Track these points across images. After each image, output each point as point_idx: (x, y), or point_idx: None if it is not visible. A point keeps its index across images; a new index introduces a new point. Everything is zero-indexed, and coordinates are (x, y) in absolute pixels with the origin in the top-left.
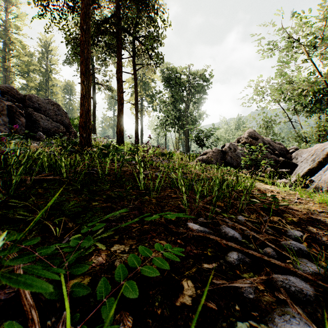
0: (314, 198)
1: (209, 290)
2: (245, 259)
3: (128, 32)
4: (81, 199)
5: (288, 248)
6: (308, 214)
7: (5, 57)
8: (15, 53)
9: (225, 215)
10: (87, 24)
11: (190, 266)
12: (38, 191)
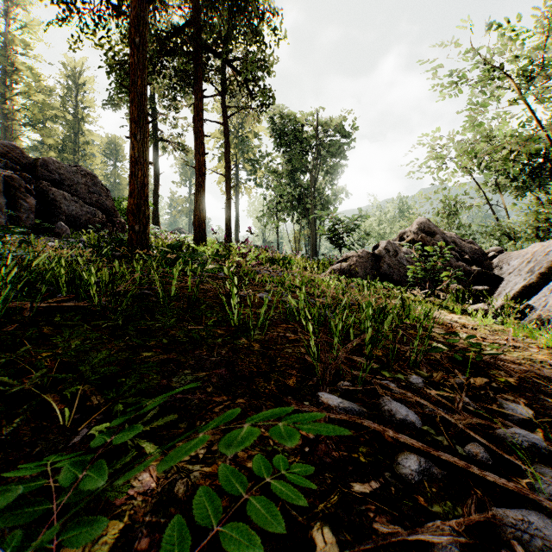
0: (537, 338)
1: (368, 548)
2: (433, 470)
3: (214, 52)
4: (122, 346)
5: (511, 444)
6: (535, 371)
7: (5, 94)
8: (21, 88)
9: (387, 374)
10: (141, 36)
11: (327, 489)
12: (43, 332)
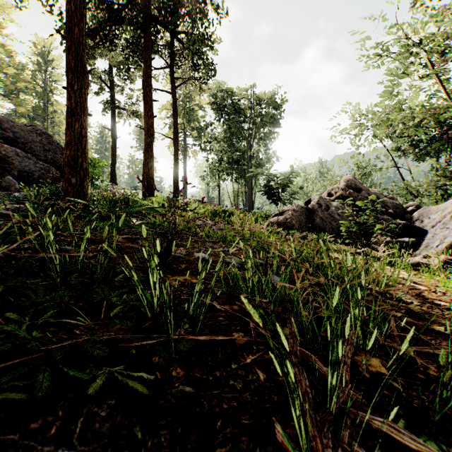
0: None
1: None
2: None
3: (162, 25)
4: None
5: None
6: None
7: None
8: None
9: (438, 451)
10: None
11: None
12: None
